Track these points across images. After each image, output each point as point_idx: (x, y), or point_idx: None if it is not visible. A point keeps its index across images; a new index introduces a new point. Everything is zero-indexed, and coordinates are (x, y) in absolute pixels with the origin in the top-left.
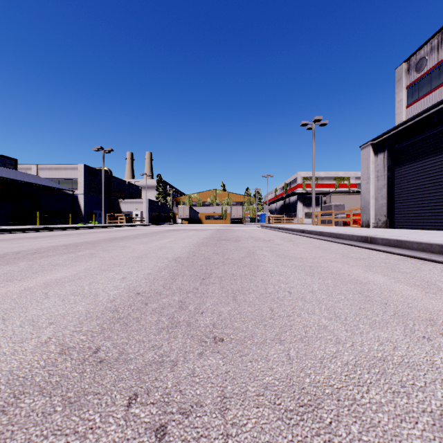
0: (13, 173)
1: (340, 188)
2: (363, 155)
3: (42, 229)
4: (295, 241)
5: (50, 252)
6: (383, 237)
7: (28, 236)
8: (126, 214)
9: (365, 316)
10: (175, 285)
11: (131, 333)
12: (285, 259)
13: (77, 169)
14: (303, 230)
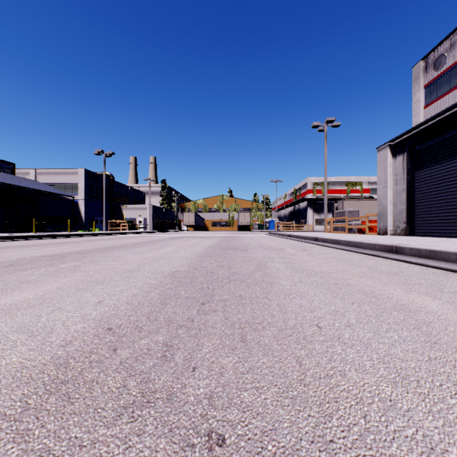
0: (10, 178)
1: (352, 194)
2: (379, 157)
3: (36, 237)
4: (310, 250)
5: (29, 265)
6: (412, 247)
7: (17, 244)
8: (128, 221)
9: (446, 377)
10: (164, 314)
11: (68, 422)
12: (303, 273)
13: (78, 174)
14: (316, 238)
